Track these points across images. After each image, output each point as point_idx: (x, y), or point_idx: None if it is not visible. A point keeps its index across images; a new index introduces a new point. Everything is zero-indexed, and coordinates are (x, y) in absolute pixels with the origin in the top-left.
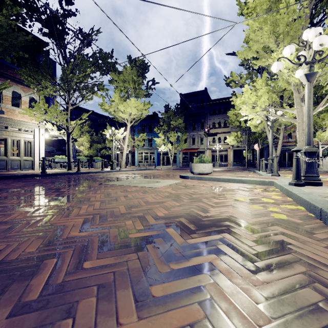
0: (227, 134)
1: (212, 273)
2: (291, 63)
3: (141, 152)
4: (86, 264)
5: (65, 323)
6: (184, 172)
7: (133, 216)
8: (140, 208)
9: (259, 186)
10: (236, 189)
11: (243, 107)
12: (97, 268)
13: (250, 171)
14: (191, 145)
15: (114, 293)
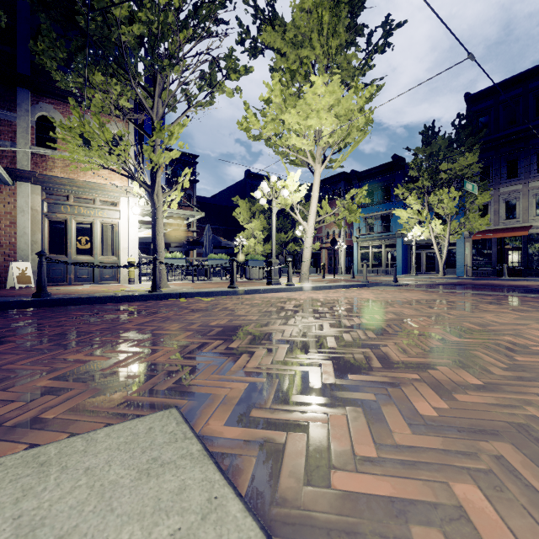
0: None
1: None
2: None
3: (366, 246)
4: None
5: None
6: (534, 312)
7: None
8: None
9: None
10: None
11: None
12: None
13: None
14: (502, 221)
15: None
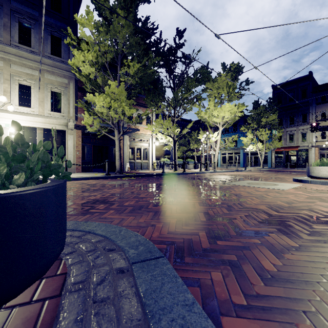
0: None
1: None
2: None
3: (225, 153)
4: (314, 226)
5: None
6: (289, 175)
7: (301, 209)
8: (298, 204)
9: None
10: None
11: None
12: (323, 229)
13: None
14: (287, 143)
15: None
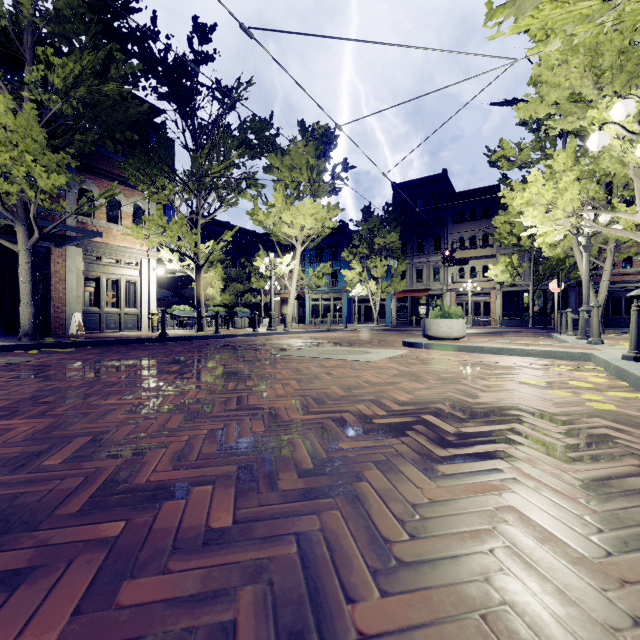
0: (490, 259)
1: (508, 460)
2: (627, 133)
3: (317, 299)
4: (341, 445)
5: (361, 484)
6: (406, 337)
7: (361, 400)
8: (364, 390)
9: (561, 362)
10: (517, 366)
11: (527, 211)
12: (357, 449)
13: (540, 336)
14: (414, 284)
15: (395, 469)
